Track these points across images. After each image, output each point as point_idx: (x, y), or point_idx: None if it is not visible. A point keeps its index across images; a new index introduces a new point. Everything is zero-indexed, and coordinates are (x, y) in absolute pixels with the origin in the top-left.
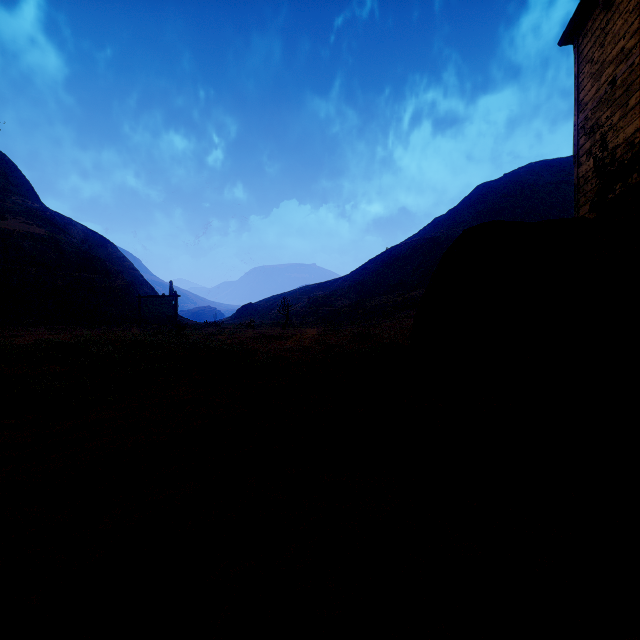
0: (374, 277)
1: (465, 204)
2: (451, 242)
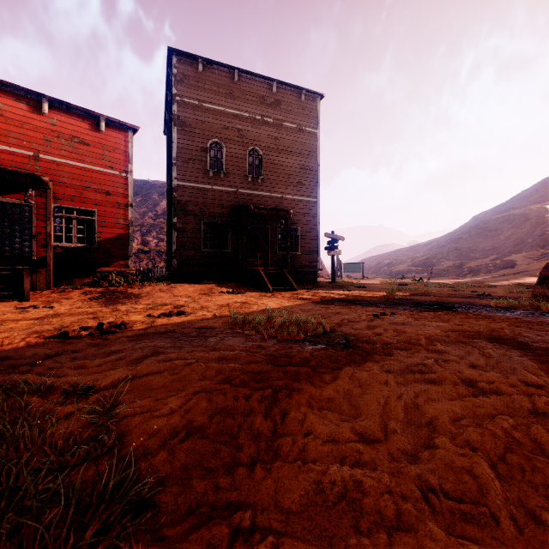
0: (469, 244)
1: None
2: (540, 217)
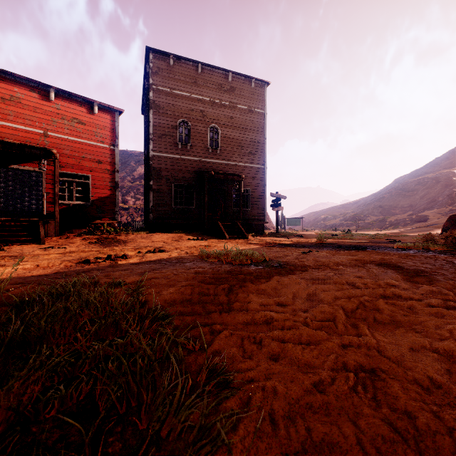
0: (390, 202)
1: None
2: (449, 180)
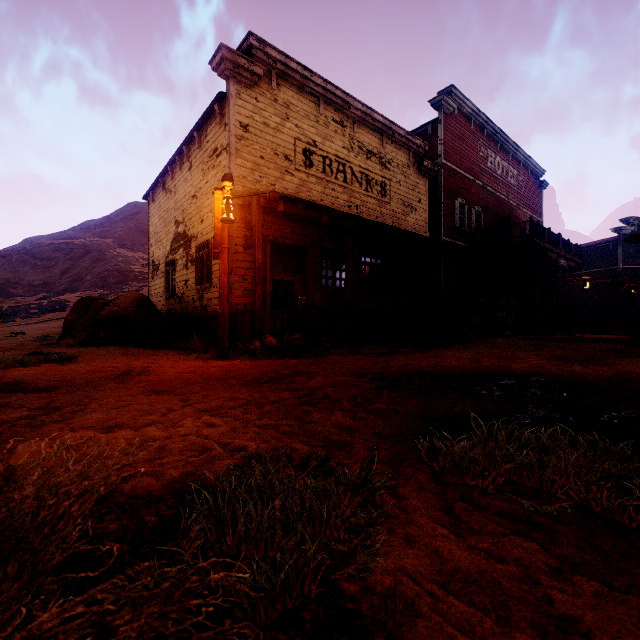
0: (9, 274)
1: (119, 216)
2: (102, 253)
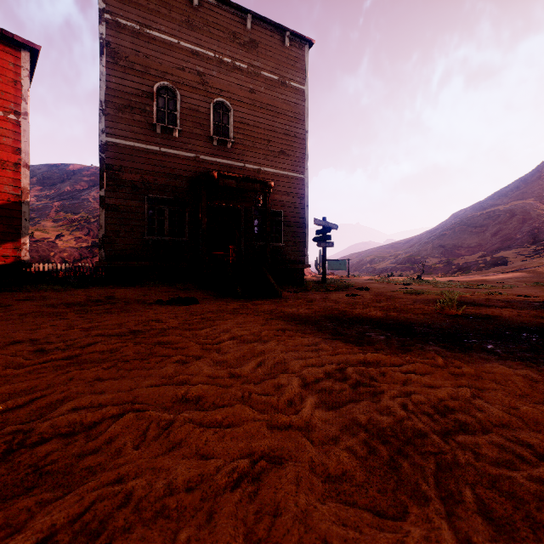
0: (454, 241)
1: (534, 176)
2: (526, 213)
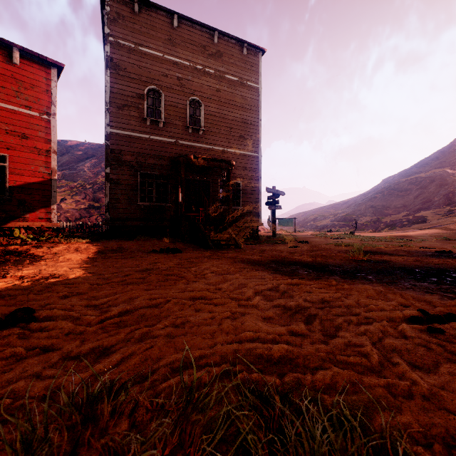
0: (383, 202)
1: (451, 148)
2: (443, 179)
